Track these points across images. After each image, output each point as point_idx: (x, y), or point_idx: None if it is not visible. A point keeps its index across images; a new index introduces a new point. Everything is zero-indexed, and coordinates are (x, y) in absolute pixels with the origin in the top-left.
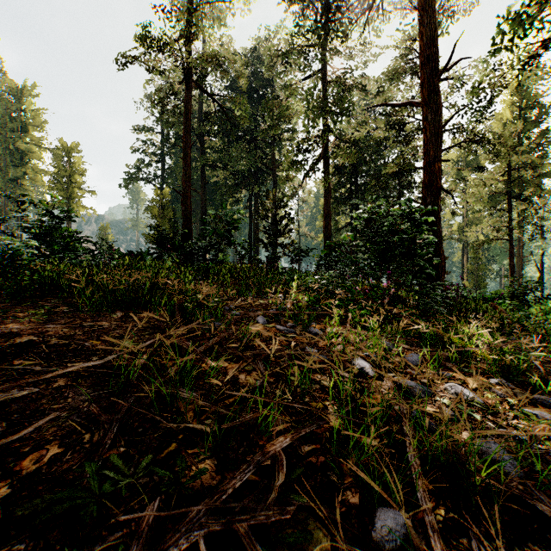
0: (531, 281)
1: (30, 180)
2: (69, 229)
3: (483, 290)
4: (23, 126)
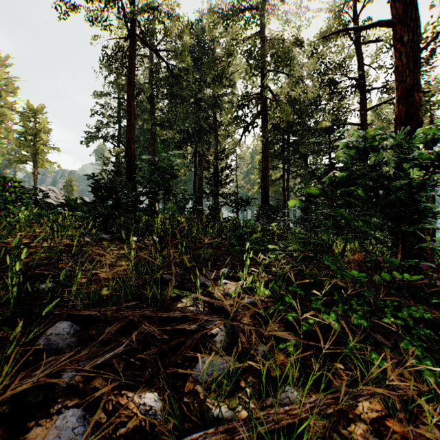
0: None
1: (4, 138)
2: (13, 179)
3: None
4: None
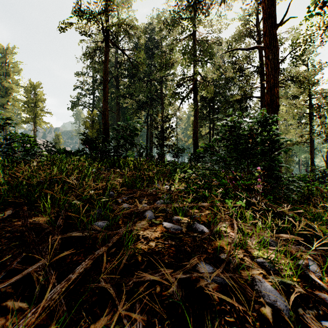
0: (327, 169)
1: (11, 105)
2: (29, 135)
3: (290, 173)
4: (7, 72)
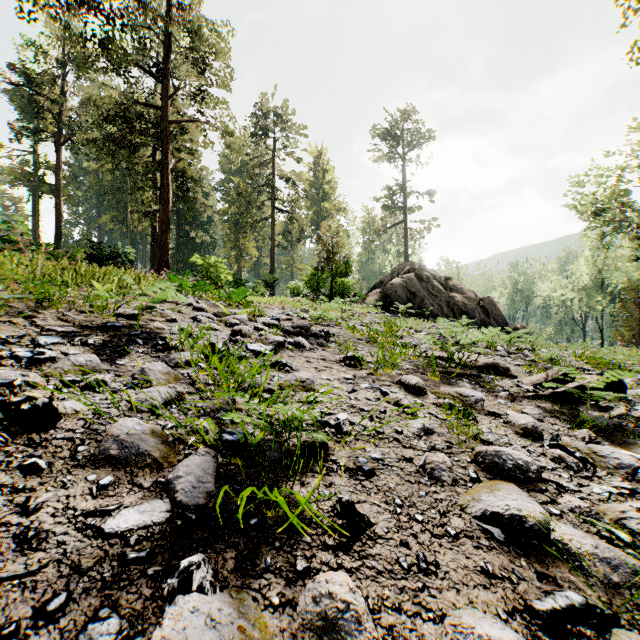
0: None
1: None
2: None
3: None
4: None
